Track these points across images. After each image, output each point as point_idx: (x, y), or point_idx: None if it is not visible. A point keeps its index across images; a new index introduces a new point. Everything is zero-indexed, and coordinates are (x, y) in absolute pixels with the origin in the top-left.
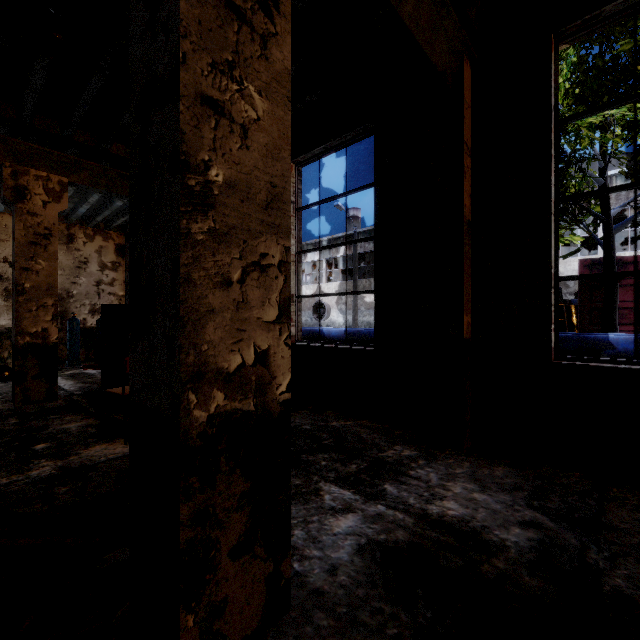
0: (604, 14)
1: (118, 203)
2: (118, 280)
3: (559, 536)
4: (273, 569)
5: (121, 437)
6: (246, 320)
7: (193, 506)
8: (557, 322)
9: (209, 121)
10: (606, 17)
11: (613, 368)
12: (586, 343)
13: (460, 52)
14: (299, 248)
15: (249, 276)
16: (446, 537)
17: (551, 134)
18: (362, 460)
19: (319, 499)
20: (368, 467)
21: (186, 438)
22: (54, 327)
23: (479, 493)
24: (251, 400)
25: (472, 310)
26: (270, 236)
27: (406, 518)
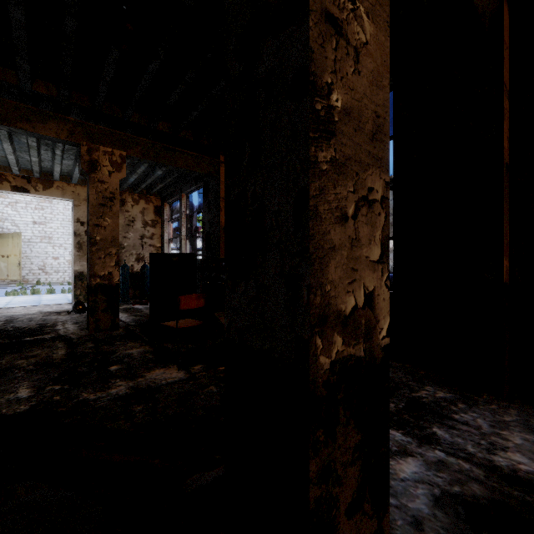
0: None
1: (158, 172)
2: (156, 234)
3: None
4: (377, 526)
5: (174, 363)
6: (357, 259)
7: (319, 461)
8: None
9: (331, 41)
10: None
11: None
12: None
13: None
14: None
15: (360, 211)
16: (532, 497)
17: None
18: (397, 399)
19: None
20: (407, 407)
21: (314, 387)
22: (116, 271)
23: None
24: (361, 345)
25: (509, 254)
26: (375, 169)
27: (473, 469)
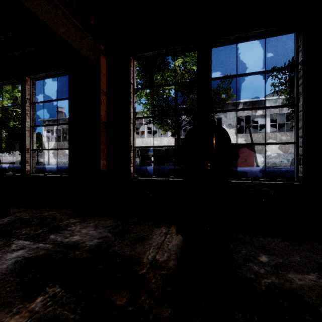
0: (145, 55)
1: None
2: None
3: (109, 239)
4: None
5: None
6: None
7: None
8: (133, 163)
9: None
10: (146, 56)
11: (146, 179)
12: (160, 170)
13: (98, 52)
14: (33, 124)
15: None
16: (63, 249)
17: (130, 93)
18: (47, 227)
19: (8, 248)
20: (48, 230)
21: None
22: None
23: (92, 231)
24: None
25: (106, 158)
26: None
27: (50, 246)
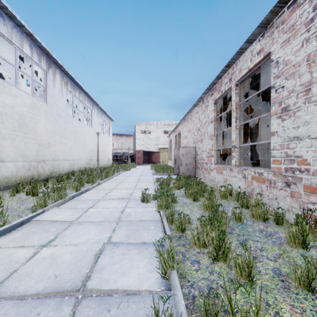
0: None
1: None
2: None
3: None
4: None
5: None
6: None
7: None
8: None
9: None
10: None
11: None
12: None
13: None
14: None
15: None
16: None
17: None
18: None
19: None
20: None
21: None
22: None
23: None
24: None
25: None
26: None
27: None
